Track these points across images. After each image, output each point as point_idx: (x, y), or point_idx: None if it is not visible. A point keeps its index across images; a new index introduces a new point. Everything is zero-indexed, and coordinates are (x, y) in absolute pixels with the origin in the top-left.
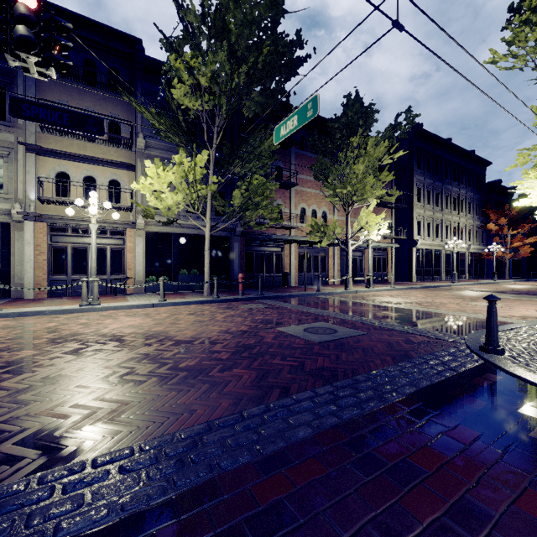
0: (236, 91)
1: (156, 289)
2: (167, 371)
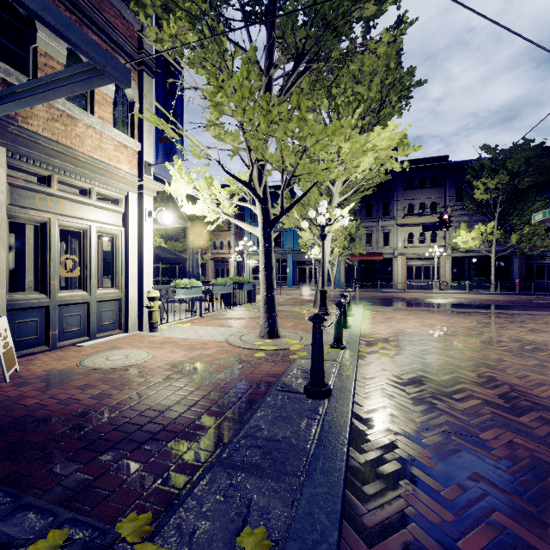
0: (512, 186)
1: (458, 287)
2: (485, 301)
